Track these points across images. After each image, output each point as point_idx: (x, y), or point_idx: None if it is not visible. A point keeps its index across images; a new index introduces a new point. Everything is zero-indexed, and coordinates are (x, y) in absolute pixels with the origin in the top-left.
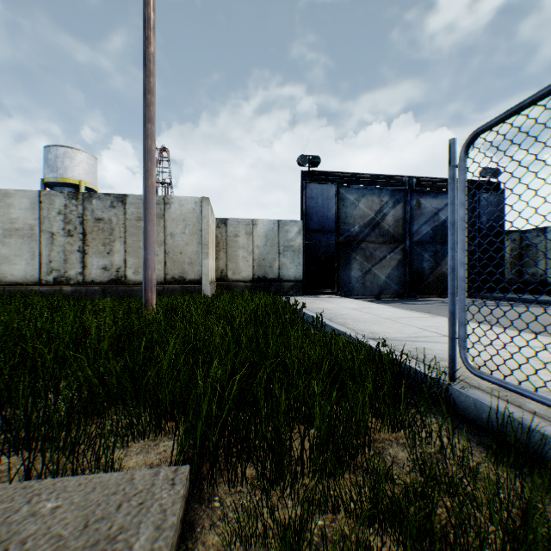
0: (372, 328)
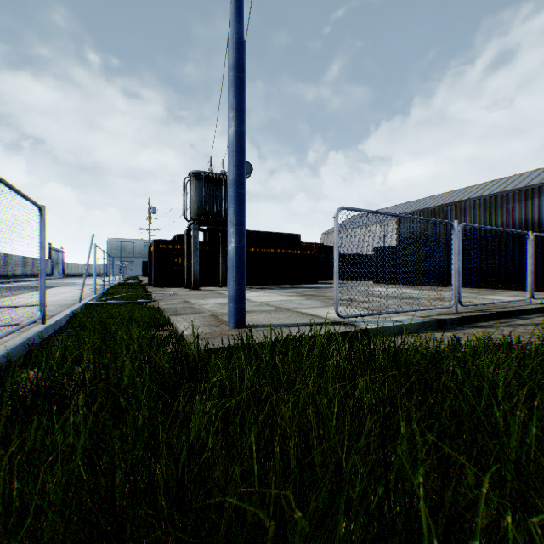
0: None
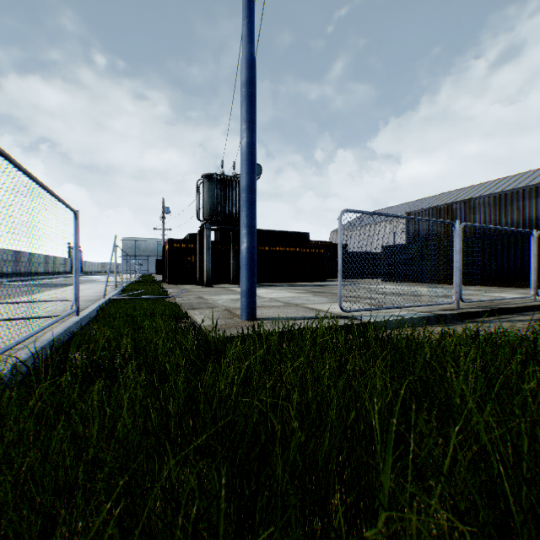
0: None
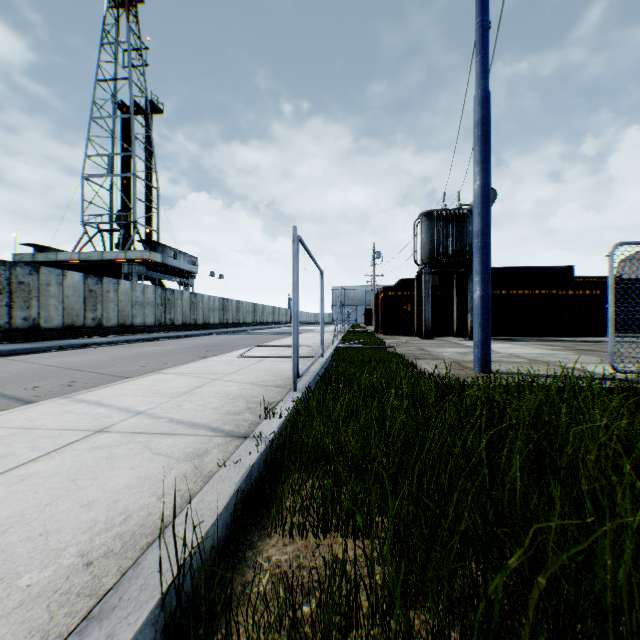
0: (134, 480)
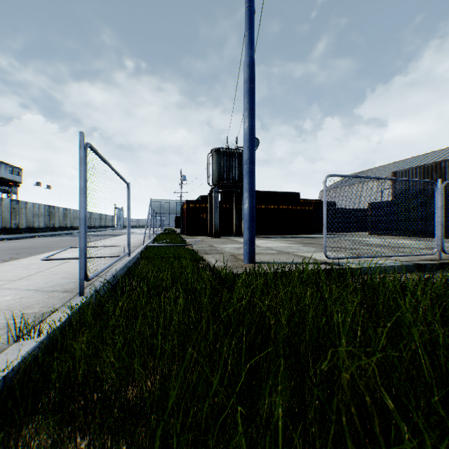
0: None
